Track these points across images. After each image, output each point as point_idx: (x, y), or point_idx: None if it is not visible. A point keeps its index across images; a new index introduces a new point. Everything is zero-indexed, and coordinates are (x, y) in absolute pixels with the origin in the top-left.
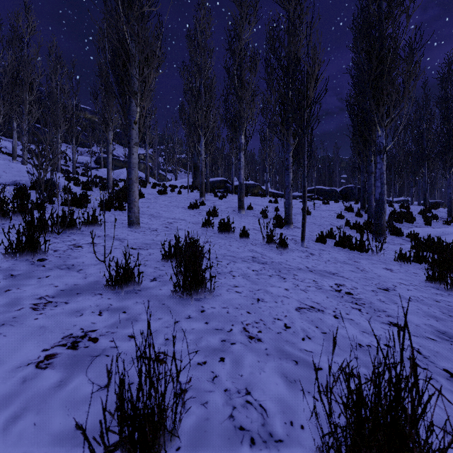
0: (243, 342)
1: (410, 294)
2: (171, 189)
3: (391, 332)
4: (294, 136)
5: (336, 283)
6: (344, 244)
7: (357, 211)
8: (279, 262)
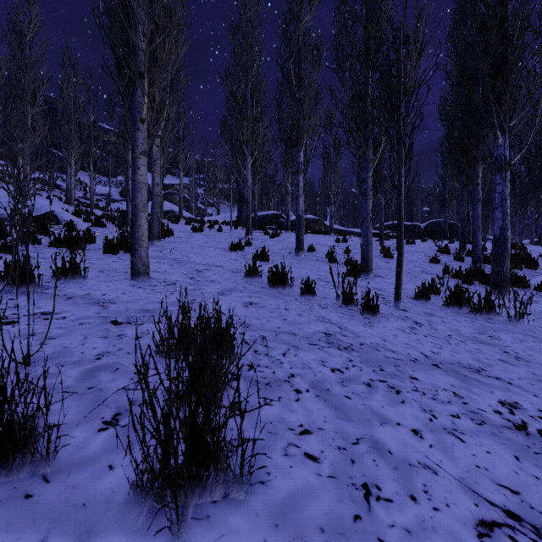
0: None
1: None
2: (209, 225)
3: None
4: (374, 148)
5: (501, 400)
6: (460, 304)
7: (456, 254)
8: (374, 345)
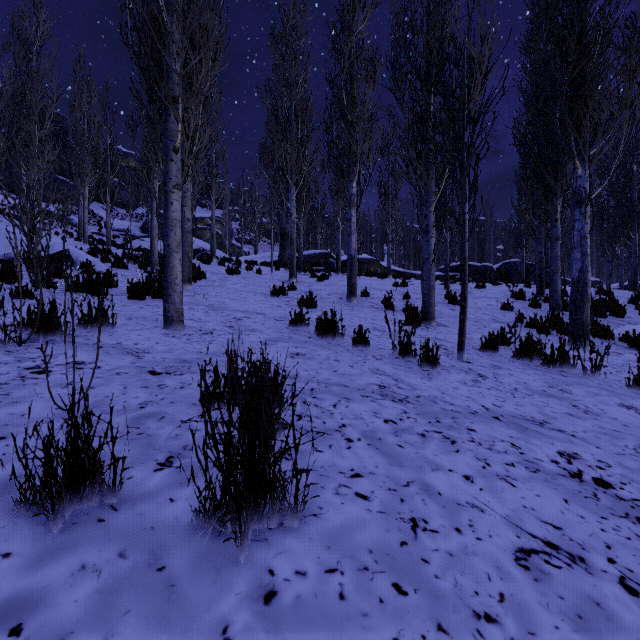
0: None
1: None
2: (247, 266)
3: None
4: (437, 179)
5: (560, 451)
6: (531, 356)
7: (532, 299)
8: (432, 398)
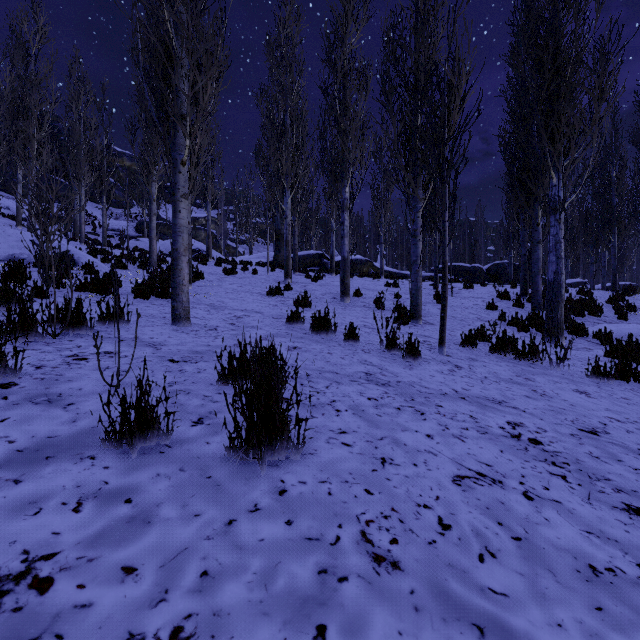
0: (364, 573)
1: (634, 439)
2: (243, 267)
3: (637, 530)
4: (424, 186)
5: (509, 421)
6: (505, 350)
7: (516, 299)
8: (410, 383)
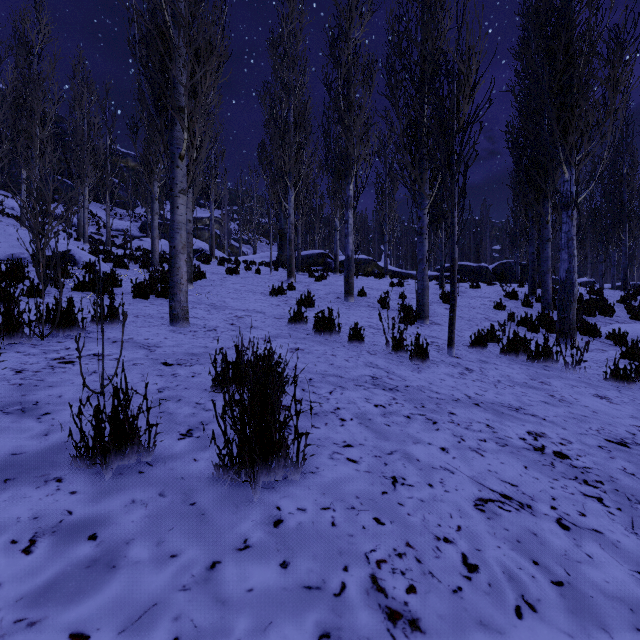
0: (376, 637)
1: None
2: (246, 266)
3: None
4: (430, 183)
5: (529, 431)
6: (517, 352)
7: (524, 299)
8: (419, 387)
